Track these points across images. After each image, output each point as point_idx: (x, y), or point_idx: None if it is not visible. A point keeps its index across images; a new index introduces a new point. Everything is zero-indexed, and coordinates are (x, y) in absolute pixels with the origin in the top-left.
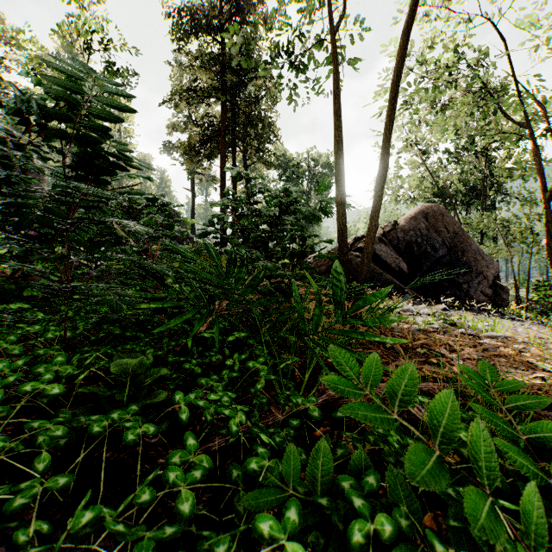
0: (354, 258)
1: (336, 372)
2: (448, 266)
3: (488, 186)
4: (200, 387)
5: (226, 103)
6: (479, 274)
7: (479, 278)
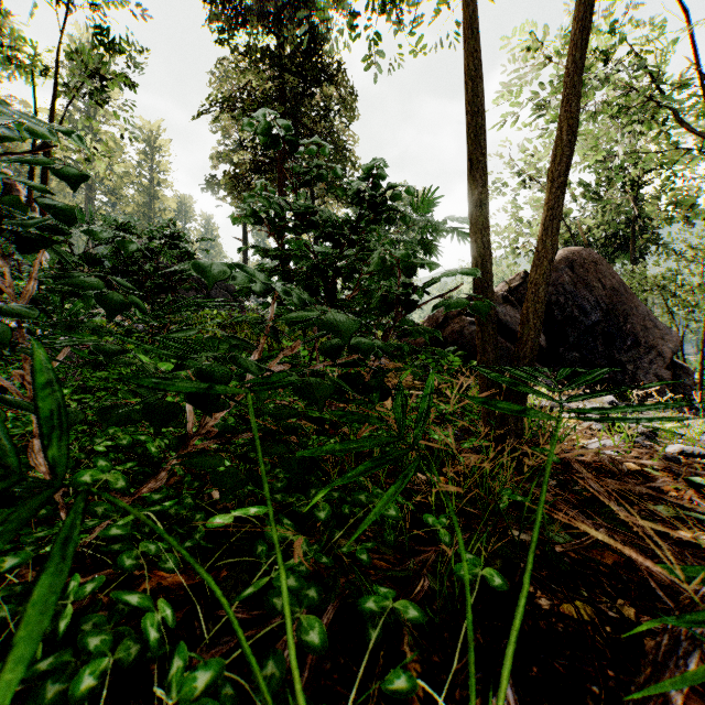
0: (467, 325)
1: None
2: (605, 338)
3: (637, 233)
4: None
5: (285, 115)
6: (651, 349)
7: (651, 354)
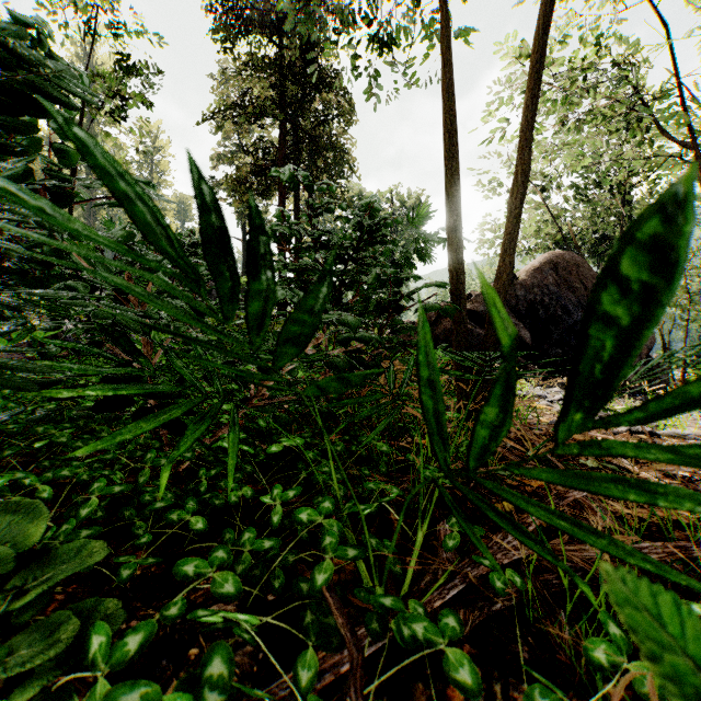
0: None
1: (463, 508)
2: None
3: None
4: (207, 552)
5: (286, 121)
6: None
7: None
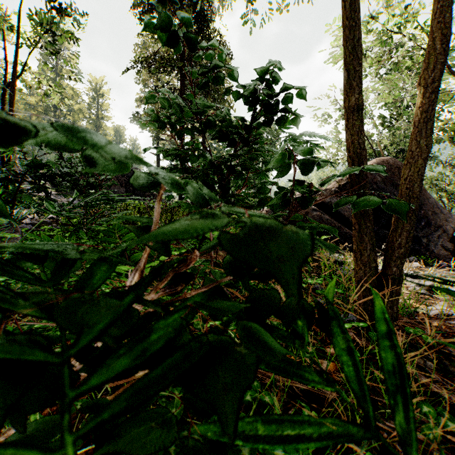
0: (310, 211)
1: None
2: None
3: None
4: None
5: None
6: (438, 228)
7: (438, 231)
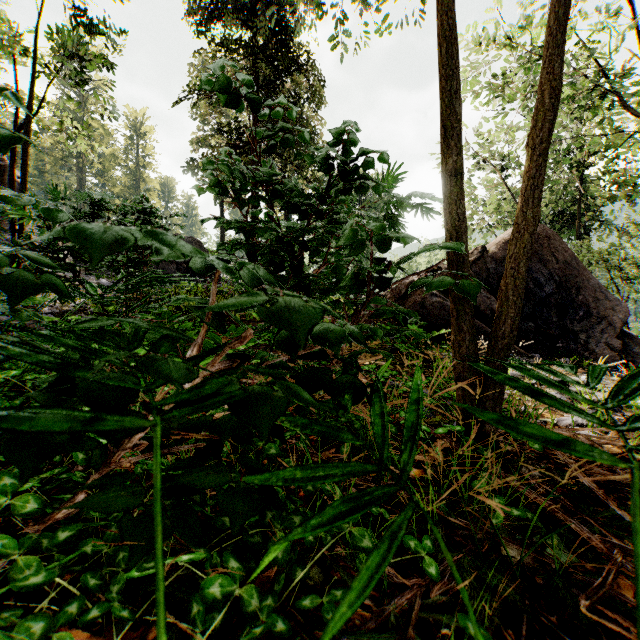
0: (428, 297)
1: None
2: (558, 309)
3: (582, 210)
4: None
5: None
6: (602, 319)
7: (602, 324)
